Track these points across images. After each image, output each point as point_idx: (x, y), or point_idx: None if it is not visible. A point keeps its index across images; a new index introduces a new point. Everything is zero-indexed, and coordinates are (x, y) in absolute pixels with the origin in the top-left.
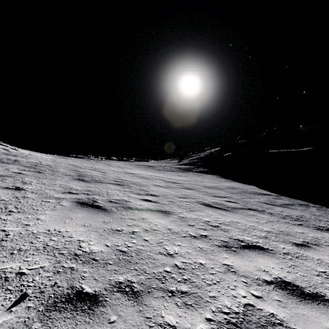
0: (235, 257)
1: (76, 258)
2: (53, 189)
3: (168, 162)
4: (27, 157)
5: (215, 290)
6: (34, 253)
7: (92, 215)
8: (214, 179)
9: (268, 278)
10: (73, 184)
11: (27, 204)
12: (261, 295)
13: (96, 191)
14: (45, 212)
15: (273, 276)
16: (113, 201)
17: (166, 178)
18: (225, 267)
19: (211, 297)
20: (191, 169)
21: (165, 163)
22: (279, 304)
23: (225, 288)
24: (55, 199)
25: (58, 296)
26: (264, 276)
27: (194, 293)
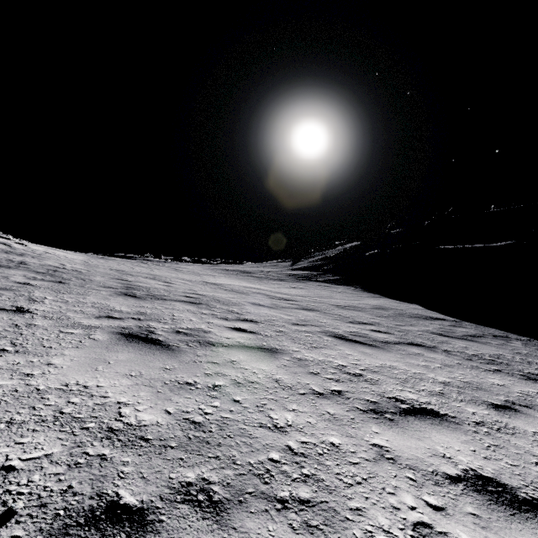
0: (392, 432)
1: (111, 436)
2: (80, 311)
3: (275, 265)
4: (41, 257)
5: (360, 496)
6: (36, 427)
7: (144, 356)
8: (351, 293)
9: (451, 470)
10: (115, 302)
11: (33, 337)
12: (443, 505)
13: (154, 314)
14: (63, 351)
15: (461, 466)
16: (182, 332)
17: (271, 292)
18: (375, 450)
19: (352, 510)
20: (313, 277)
21: (269, 267)
22: (476, 522)
23: (378, 491)
24: (83, 328)
25: (73, 514)
26: (445, 467)
27: (322, 502)
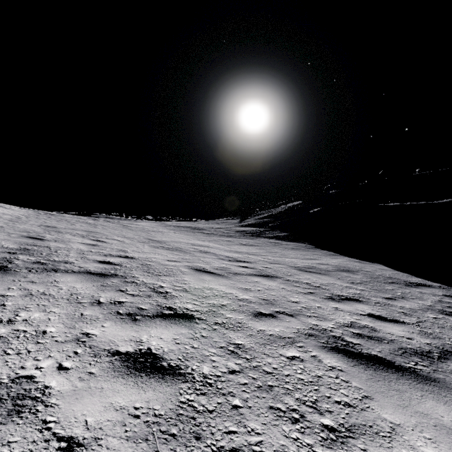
0: None
1: None
2: None
3: (224, 222)
4: None
5: None
6: None
7: None
8: (304, 250)
9: None
10: None
11: None
12: None
13: None
14: None
15: None
16: None
17: (220, 250)
18: None
19: None
20: (261, 234)
21: (219, 224)
22: None
23: None
24: None
25: None
26: None
27: None
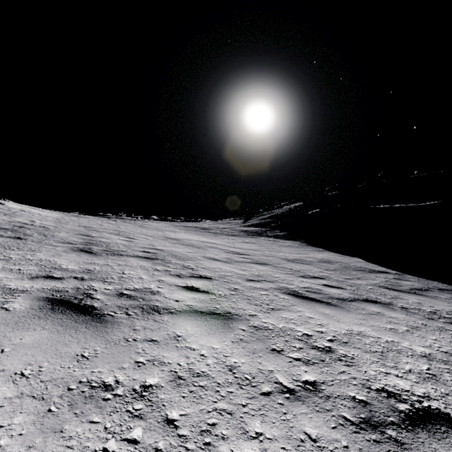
0: None
1: None
2: (17, 270)
3: (229, 222)
4: (14, 214)
5: None
6: None
7: (62, 334)
8: (297, 247)
9: None
10: (65, 258)
11: None
12: None
13: (102, 272)
14: None
15: None
16: (125, 294)
17: (226, 246)
18: None
19: None
20: (262, 233)
21: (225, 224)
22: None
23: None
24: (4, 293)
25: None
26: None
27: None
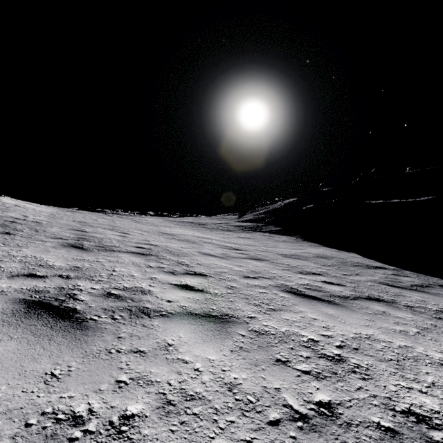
0: None
1: None
2: None
3: (224, 217)
4: (8, 209)
5: None
6: None
7: (32, 346)
8: (293, 242)
9: None
10: (53, 255)
11: None
12: None
13: (90, 269)
14: None
15: None
16: (113, 294)
17: (221, 242)
18: None
19: None
20: (257, 228)
21: (220, 220)
22: None
23: None
24: None
25: None
26: None
27: None
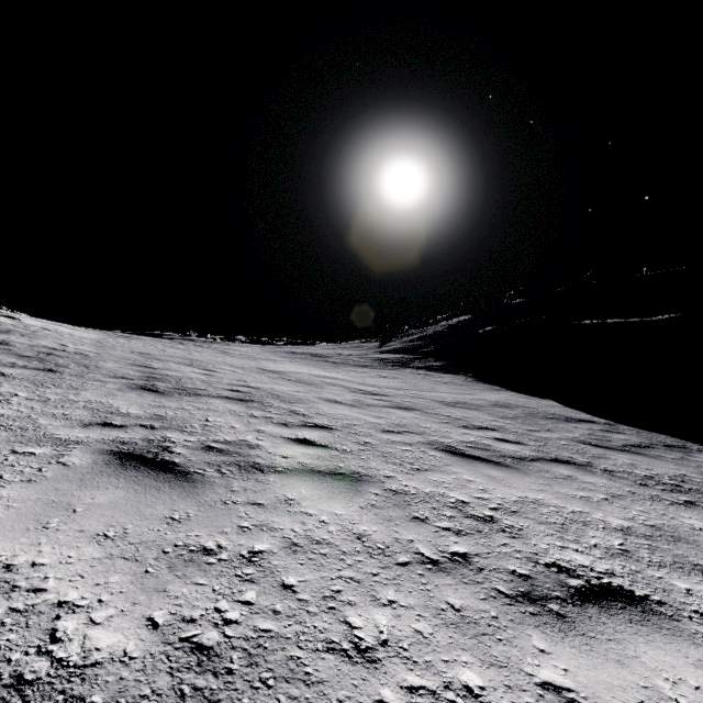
0: (570, 647)
1: None
2: (62, 415)
3: (357, 346)
4: (35, 335)
5: None
6: None
7: (141, 494)
8: (461, 384)
9: None
10: (123, 400)
11: None
12: None
13: (177, 418)
14: (0, 489)
15: None
16: (214, 448)
17: (352, 383)
18: (550, 699)
19: None
20: (408, 363)
21: (350, 349)
22: None
23: None
24: (55, 444)
25: None
26: None
27: None
